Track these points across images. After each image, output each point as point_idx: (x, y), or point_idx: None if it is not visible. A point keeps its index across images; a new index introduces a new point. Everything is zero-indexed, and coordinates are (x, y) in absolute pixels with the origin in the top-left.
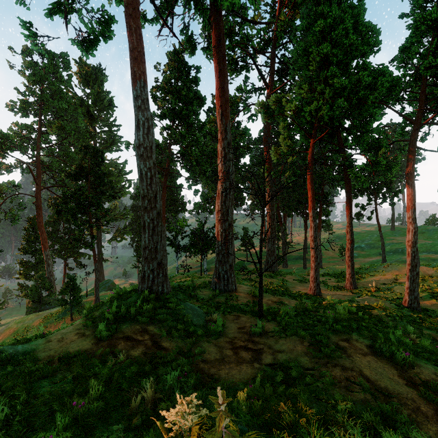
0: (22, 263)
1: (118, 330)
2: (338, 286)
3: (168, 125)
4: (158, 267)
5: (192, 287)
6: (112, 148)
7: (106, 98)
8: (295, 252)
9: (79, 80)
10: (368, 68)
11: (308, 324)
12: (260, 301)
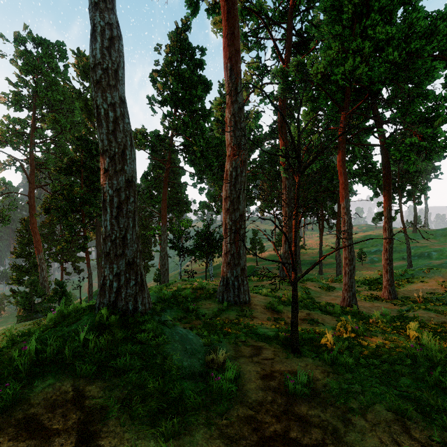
0: (15, 267)
1: (22, 398)
2: (372, 295)
3: (169, 112)
4: (127, 269)
5: (192, 297)
6: None
7: None
8: (309, 257)
9: (77, 72)
10: None
11: (386, 371)
12: (294, 325)
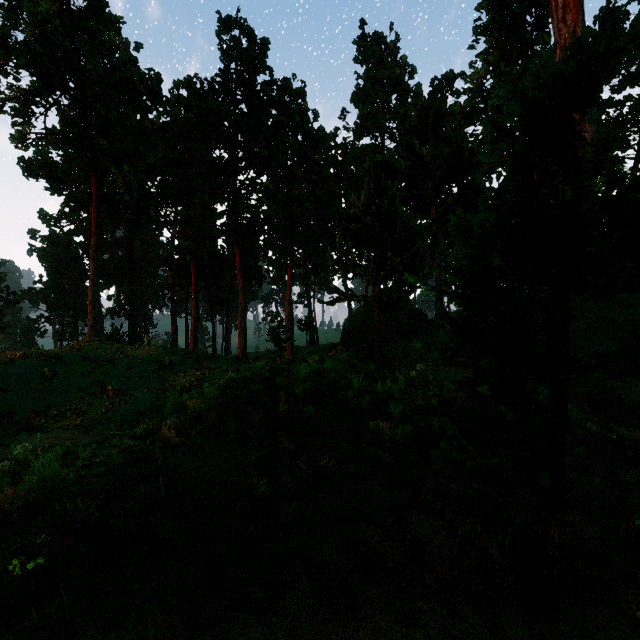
0: None
1: None
2: None
3: (83, 242)
4: None
5: None
6: None
7: None
8: None
9: None
10: (212, 254)
11: None
12: None
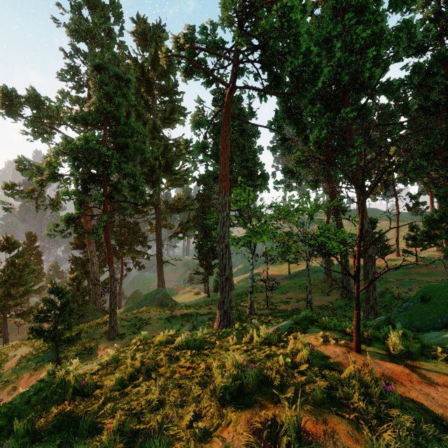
0: (72, 259)
1: None
2: None
3: None
4: None
5: None
6: (172, 119)
7: None
8: None
9: (137, 42)
10: None
11: None
12: None
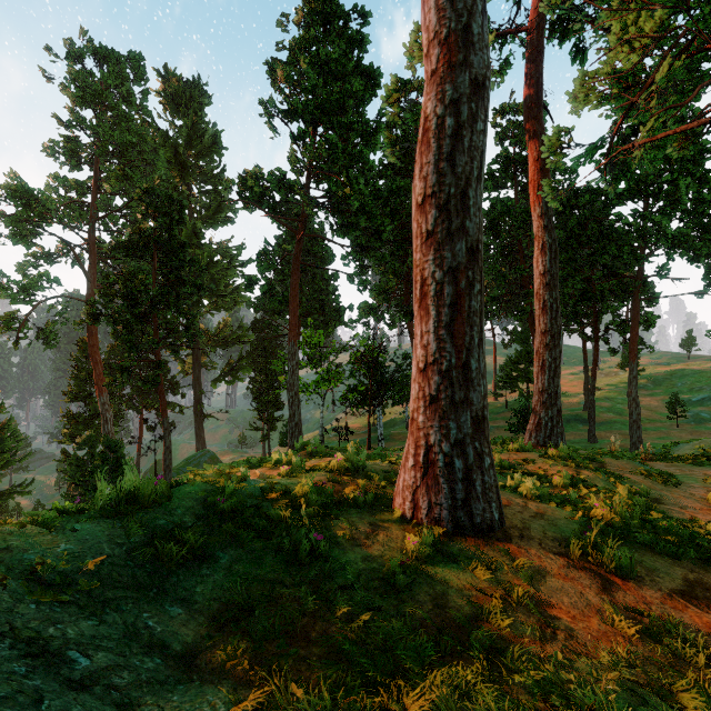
0: (69, 416)
1: None
2: None
3: (302, 131)
4: None
5: (318, 502)
6: (218, 219)
7: (207, 132)
8: (563, 409)
9: (164, 104)
10: None
11: None
12: None
